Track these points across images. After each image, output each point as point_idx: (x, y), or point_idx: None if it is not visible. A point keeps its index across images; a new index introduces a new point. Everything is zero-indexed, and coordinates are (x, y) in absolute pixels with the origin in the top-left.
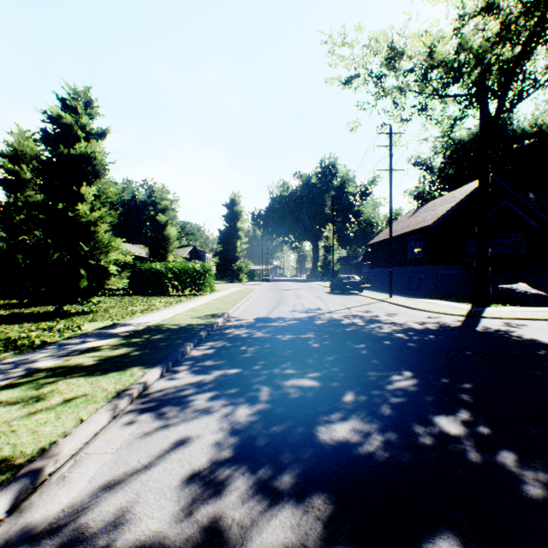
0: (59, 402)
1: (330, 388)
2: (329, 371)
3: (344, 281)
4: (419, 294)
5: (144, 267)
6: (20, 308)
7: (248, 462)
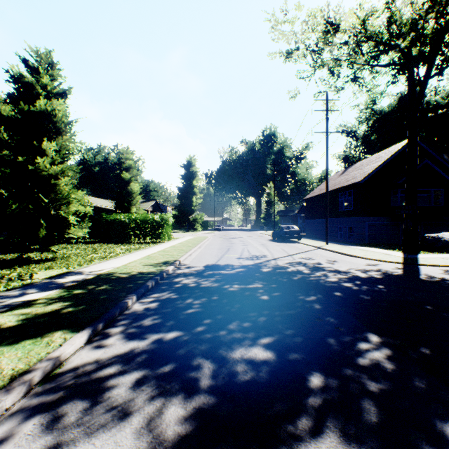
0: None
1: (288, 364)
2: (283, 334)
3: (285, 230)
4: (349, 242)
5: (110, 218)
6: None
7: None
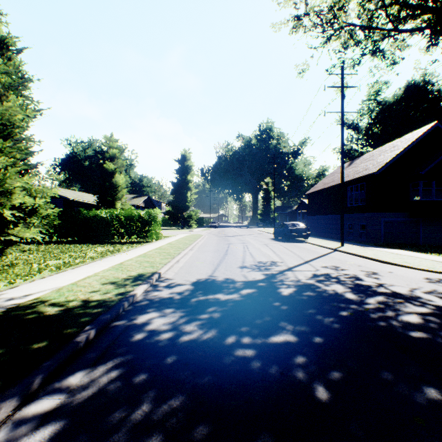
0: None
1: None
2: None
3: (290, 228)
4: (361, 241)
5: (89, 214)
6: None
7: None
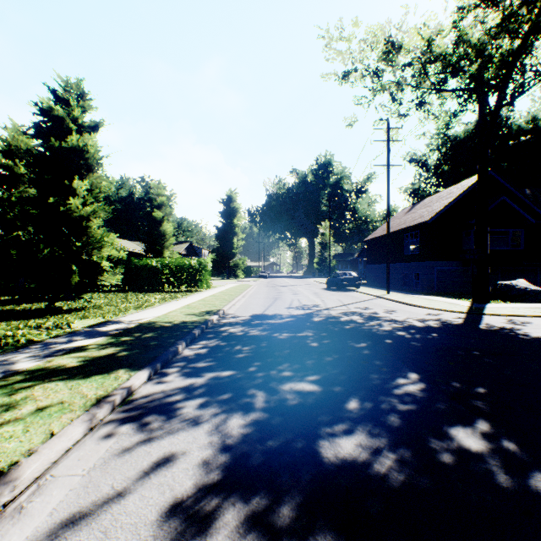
0: (31, 412)
1: (331, 393)
2: (329, 373)
3: (341, 277)
4: (415, 291)
5: (140, 263)
6: (12, 305)
7: (240, 488)
